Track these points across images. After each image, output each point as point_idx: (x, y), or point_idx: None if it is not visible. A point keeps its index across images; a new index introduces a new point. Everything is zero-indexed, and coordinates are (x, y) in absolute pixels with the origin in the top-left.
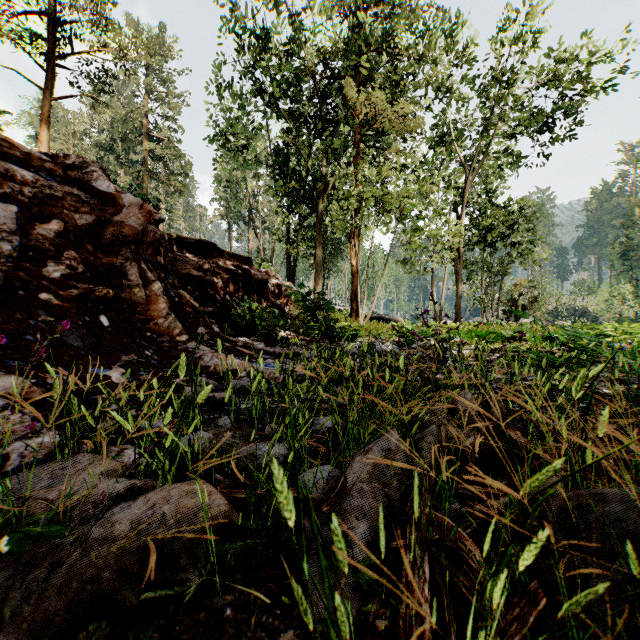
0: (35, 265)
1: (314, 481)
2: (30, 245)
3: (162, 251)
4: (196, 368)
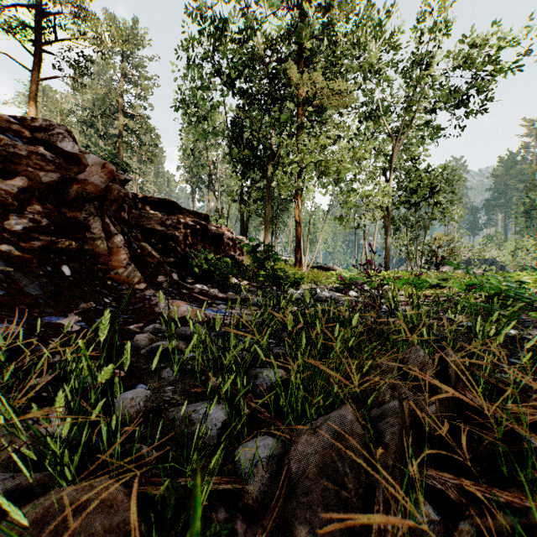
0: None
1: (251, 469)
2: None
3: (126, 208)
4: (151, 314)
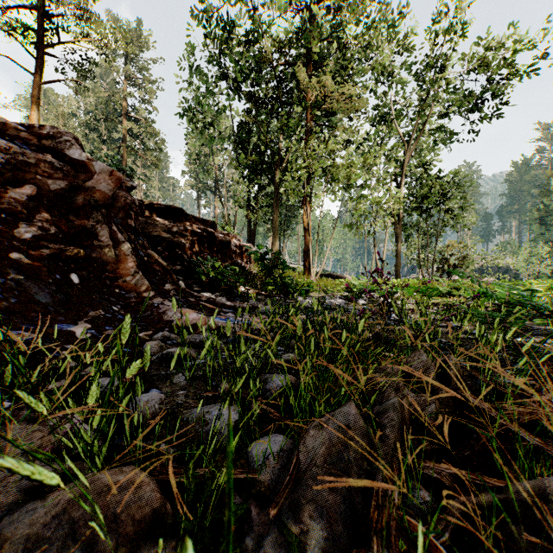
0: (7, 226)
1: (263, 460)
2: (3, 208)
3: (133, 215)
4: (160, 322)
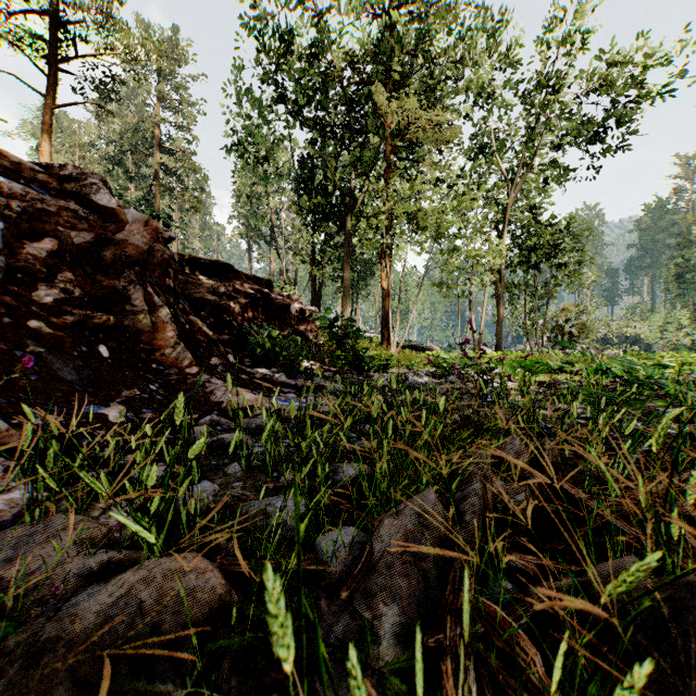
0: (24, 289)
1: (333, 550)
2: (19, 266)
3: (171, 273)
4: (207, 404)
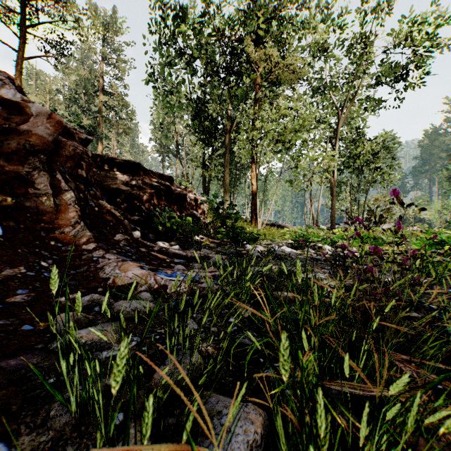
0: None
1: None
2: None
3: (84, 165)
4: (94, 280)
